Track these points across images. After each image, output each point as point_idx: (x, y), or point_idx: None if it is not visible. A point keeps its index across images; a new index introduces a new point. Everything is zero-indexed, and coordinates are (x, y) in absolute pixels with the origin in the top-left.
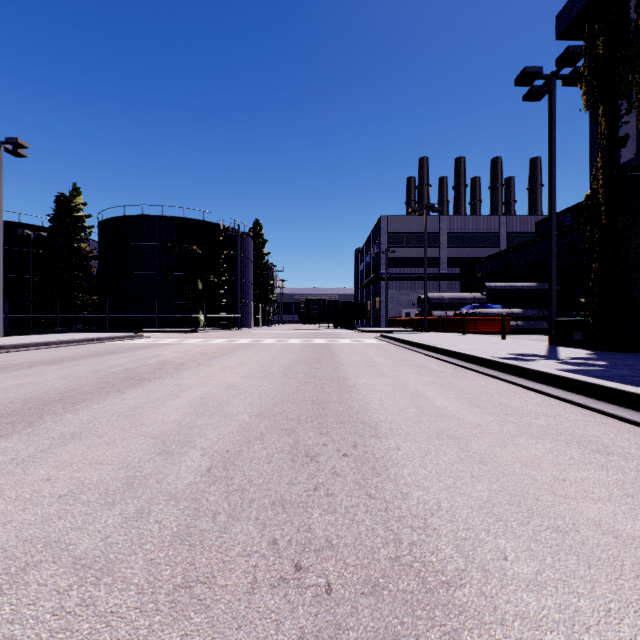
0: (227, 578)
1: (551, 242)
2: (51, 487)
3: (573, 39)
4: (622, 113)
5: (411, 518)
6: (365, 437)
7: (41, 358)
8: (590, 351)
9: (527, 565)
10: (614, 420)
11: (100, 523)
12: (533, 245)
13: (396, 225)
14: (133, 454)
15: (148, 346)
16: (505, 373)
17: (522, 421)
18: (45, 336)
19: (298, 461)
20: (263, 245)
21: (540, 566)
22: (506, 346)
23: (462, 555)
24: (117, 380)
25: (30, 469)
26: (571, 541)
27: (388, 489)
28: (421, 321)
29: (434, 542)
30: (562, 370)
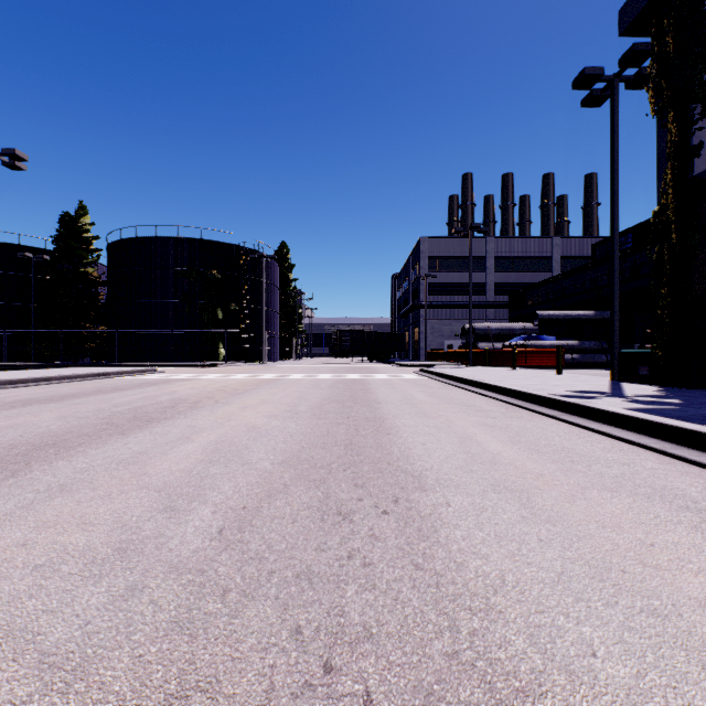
0: (236, 684)
1: (613, 265)
2: (26, 554)
3: (639, 36)
4: (695, 118)
5: (469, 597)
6: (408, 490)
7: (39, 395)
8: (659, 387)
9: (623, 664)
10: (699, 469)
11: (80, 604)
12: (590, 269)
13: (437, 248)
14: (131, 511)
15: (161, 382)
16: (565, 413)
17: (591, 470)
18: (46, 371)
19: (328, 520)
20: (290, 270)
21: (640, 666)
22: (563, 382)
23: (538, 650)
24: (122, 421)
25: (4, 531)
26: (674, 629)
27: (438, 557)
28: (466, 354)
29: (501, 631)
30: (631, 409)
